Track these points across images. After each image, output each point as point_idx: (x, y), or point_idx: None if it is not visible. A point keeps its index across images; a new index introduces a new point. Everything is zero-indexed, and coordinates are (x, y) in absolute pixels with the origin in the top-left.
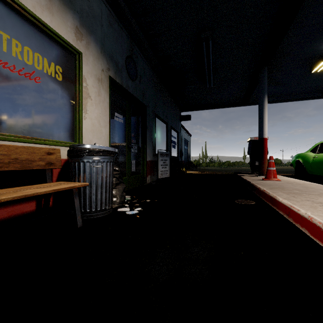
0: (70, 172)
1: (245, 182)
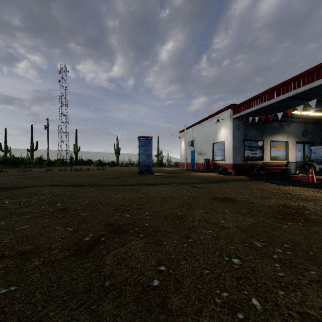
0: (287, 166)
1: None
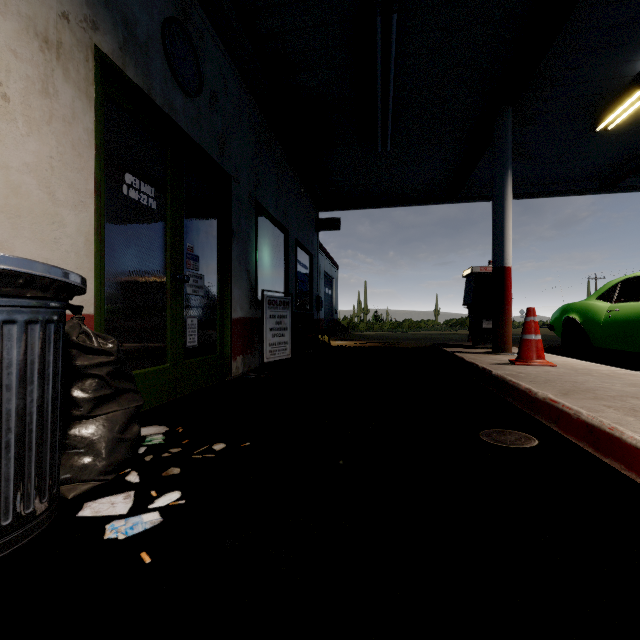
0: None
1: (470, 369)
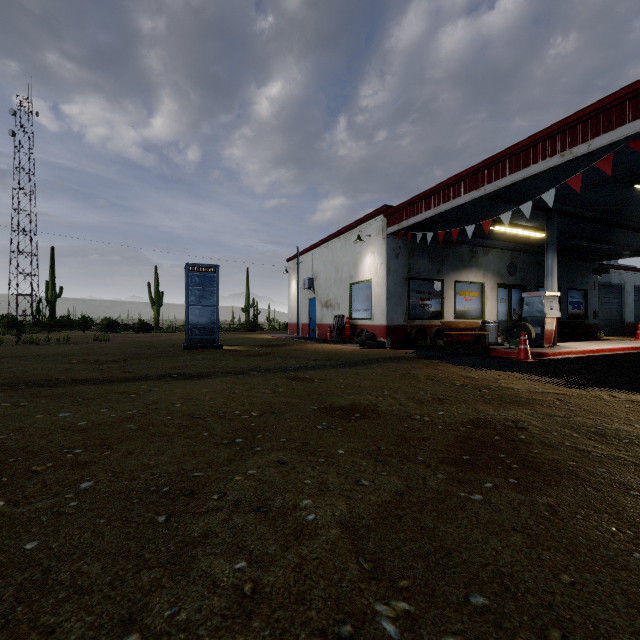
0: (482, 329)
1: None
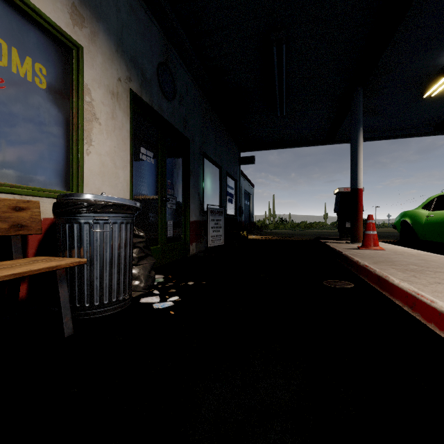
0: (57, 240)
1: (332, 252)
